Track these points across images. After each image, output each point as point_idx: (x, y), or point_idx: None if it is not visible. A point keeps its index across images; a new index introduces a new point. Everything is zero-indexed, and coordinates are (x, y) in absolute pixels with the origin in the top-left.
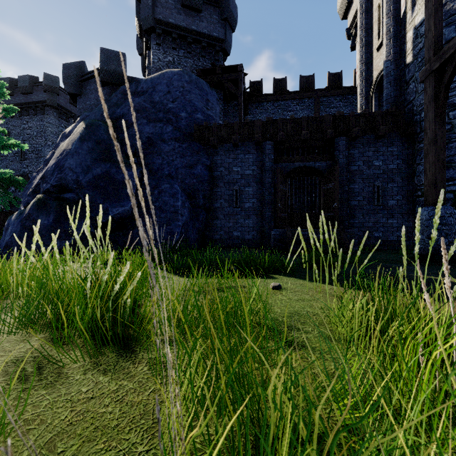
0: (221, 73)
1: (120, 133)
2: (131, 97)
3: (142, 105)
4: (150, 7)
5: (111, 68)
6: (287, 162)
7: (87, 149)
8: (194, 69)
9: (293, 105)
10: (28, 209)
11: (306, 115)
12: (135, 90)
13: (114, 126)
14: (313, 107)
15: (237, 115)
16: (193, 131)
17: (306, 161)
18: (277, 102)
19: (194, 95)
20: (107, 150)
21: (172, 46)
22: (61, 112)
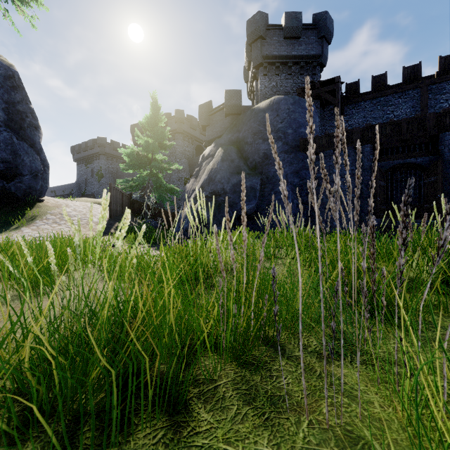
0: (319, 87)
1: (243, 152)
2: (248, 123)
3: (258, 128)
4: (259, 48)
5: (232, 103)
6: (386, 161)
7: (226, 167)
8: (294, 87)
9: (395, 99)
10: (196, 207)
11: (409, 106)
12: (250, 117)
13: (239, 147)
14: (419, 97)
15: (333, 118)
16: (298, 143)
17: (406, 158)
18: (376, 99)
19: (298, 113)
20: (238, 166)
21: (276, 73)
22: (185, 135)
